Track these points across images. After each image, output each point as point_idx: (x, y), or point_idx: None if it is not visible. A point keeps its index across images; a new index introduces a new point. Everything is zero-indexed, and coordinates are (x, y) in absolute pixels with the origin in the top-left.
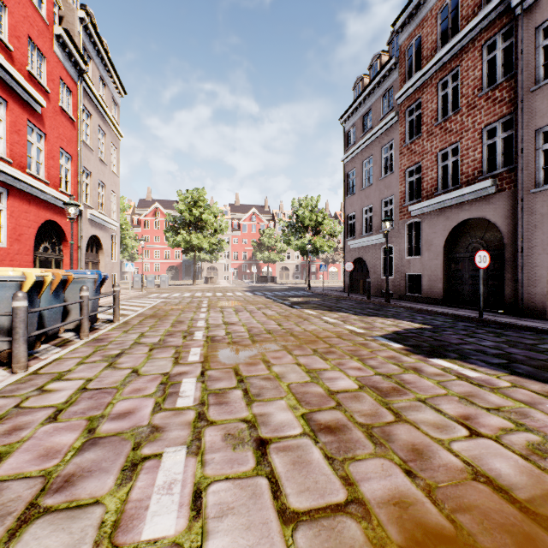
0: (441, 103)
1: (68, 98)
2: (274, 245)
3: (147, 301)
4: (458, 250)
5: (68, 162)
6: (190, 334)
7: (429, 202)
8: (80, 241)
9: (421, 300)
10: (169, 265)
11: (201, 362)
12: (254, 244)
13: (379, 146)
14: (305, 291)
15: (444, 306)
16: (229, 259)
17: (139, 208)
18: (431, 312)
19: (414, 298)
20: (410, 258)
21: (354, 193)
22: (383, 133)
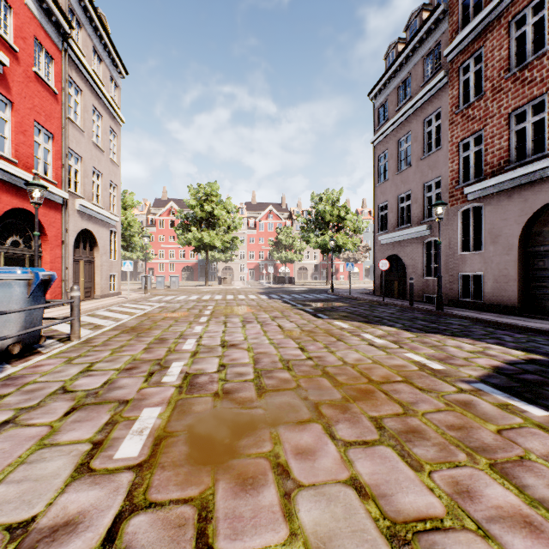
0: (514, 47)
1: (49, 66)
2: (292, 244)
3: (143, 306)
4: (542, 241)
5: (48, 141)
6: (162, 368)
7: (497, 179)
8: (64, 236)
9: (483, 308)
10: (184, 265)
11: (137, 467)
12: (271, 243)
13: (421, 119)
14: (327, 294)
15: (524, 317)
16: (245, 258)
17: (155, 207)
18: (514, 327)
19: (473, 304)
20: (466, 253)
21: (386, 179)
22: (426, 101)
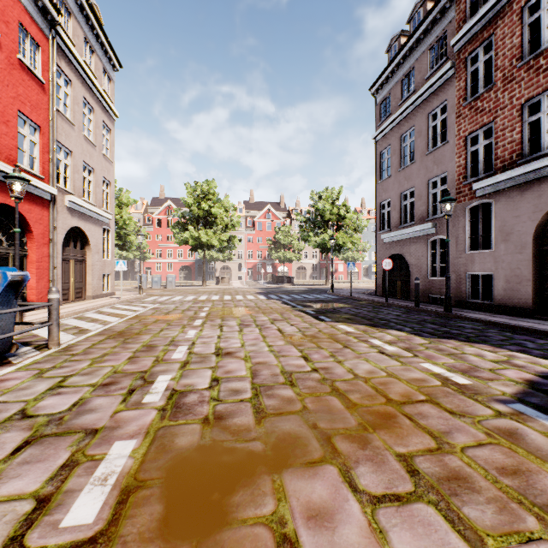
0: (528, 34)
1: (35, 54)
2: (290, 243)
3: (135, 308)
4: None
5: (34, 133)
6: (145, 383)
7: (509, 174)
8: (51, 233)
9: (494, 310)
10: (181, 264)
11: (88, 544)
12: (269, 242)
13: (425, 112)
14: (327, 294)
15: (540, 319)
16: (244, 258)
17: (152, 206)
18: (533, 331)
19: (482, 306)
20: (474, 252)
21: (388, 176)
22: (431, 94)
